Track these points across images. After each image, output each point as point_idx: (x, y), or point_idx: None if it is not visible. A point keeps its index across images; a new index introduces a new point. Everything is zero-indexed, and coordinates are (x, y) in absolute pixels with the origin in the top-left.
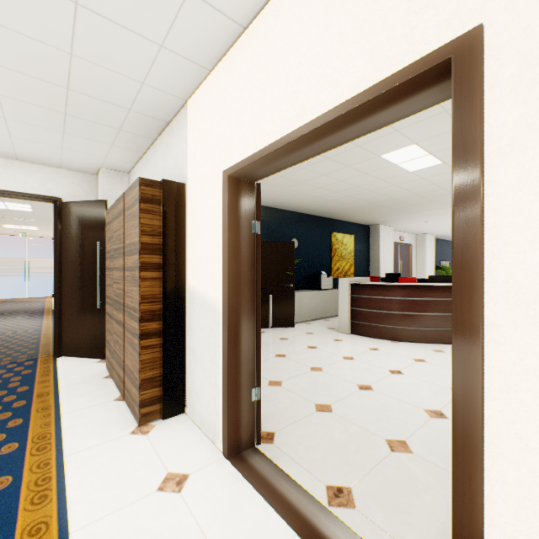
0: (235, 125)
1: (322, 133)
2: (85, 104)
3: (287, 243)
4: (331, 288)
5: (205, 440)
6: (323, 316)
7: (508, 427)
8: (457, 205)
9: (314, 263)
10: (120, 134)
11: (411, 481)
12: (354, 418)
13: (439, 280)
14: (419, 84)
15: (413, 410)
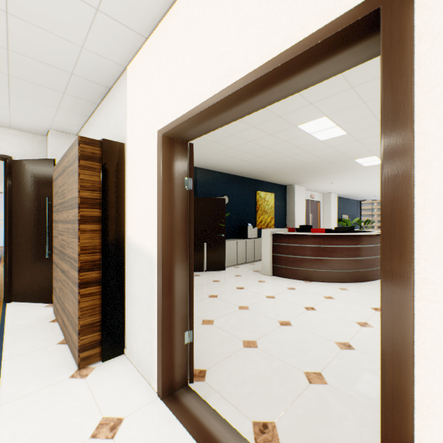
0: (168, 88)
1: (249, 92)
2: (27, 66)
3: (219, 200)
4: (256, 237)
5: (141, 380)
6: (249, 260)
7: (440, 388)
8: (387, 159)
9: (242, 216)
10: (65, 97)
11: (328, 412)
12: (277, 353)
13: (343, 231)
14: (345, 40)
15: (326, 343)
